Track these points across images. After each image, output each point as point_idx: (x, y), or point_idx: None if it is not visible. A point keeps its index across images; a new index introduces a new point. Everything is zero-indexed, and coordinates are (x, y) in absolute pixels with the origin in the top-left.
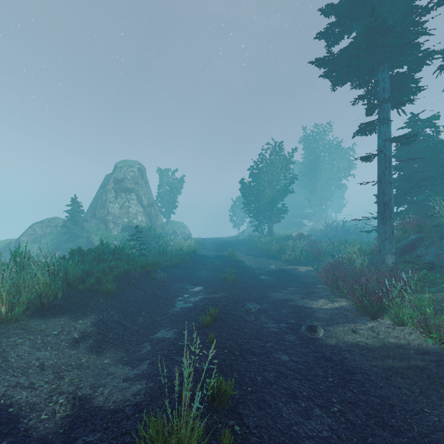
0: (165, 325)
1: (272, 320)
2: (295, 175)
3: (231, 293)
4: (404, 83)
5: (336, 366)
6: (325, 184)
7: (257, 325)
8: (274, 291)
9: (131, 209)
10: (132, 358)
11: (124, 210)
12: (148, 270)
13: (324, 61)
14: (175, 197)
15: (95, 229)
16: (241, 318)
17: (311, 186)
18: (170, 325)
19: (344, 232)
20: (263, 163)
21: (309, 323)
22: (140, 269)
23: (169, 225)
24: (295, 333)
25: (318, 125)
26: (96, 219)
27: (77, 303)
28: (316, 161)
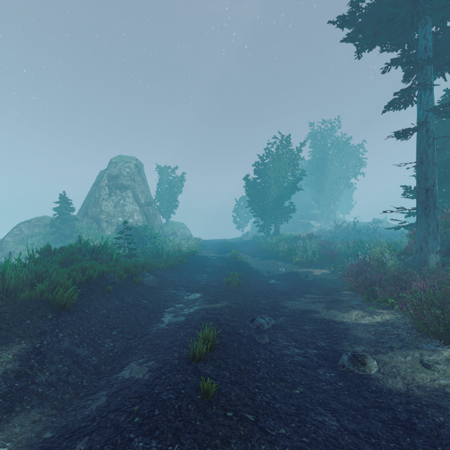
0: (140, 353)
1: (295, 343)
2: (304, 172)
3: (236, 302)
4: (449, 42)
5: (433, 447)
6: (333, 183)
7: (274, 350)
8: (289, 298)
9: (126, 207)
10: (63, 427)
11: (119, 208)
12: (133, 272)
13: (348, 19)
14: (176, 196)
15: (86, 229)
16: (250, 340)
17: (319, 185)
18: (147, 353)
19: (355, 233)
20: (270, 158)
21: (349, 348)
22: (121, 271)
23: (169, 226)
24: (333, 365)
25: (325, 122)
26: (88, 218)
27: (3, 322)
28: (323, 159)
